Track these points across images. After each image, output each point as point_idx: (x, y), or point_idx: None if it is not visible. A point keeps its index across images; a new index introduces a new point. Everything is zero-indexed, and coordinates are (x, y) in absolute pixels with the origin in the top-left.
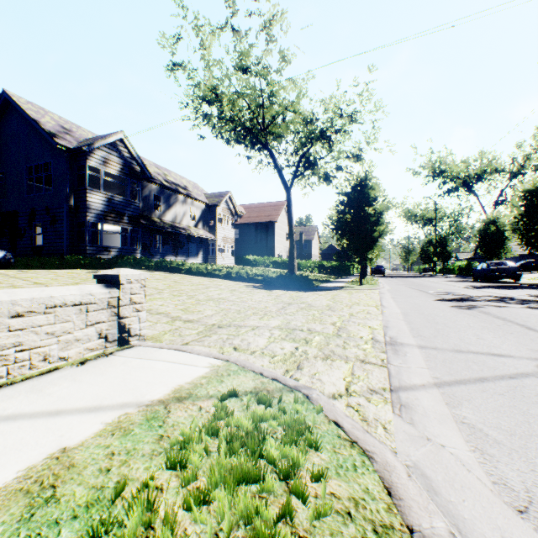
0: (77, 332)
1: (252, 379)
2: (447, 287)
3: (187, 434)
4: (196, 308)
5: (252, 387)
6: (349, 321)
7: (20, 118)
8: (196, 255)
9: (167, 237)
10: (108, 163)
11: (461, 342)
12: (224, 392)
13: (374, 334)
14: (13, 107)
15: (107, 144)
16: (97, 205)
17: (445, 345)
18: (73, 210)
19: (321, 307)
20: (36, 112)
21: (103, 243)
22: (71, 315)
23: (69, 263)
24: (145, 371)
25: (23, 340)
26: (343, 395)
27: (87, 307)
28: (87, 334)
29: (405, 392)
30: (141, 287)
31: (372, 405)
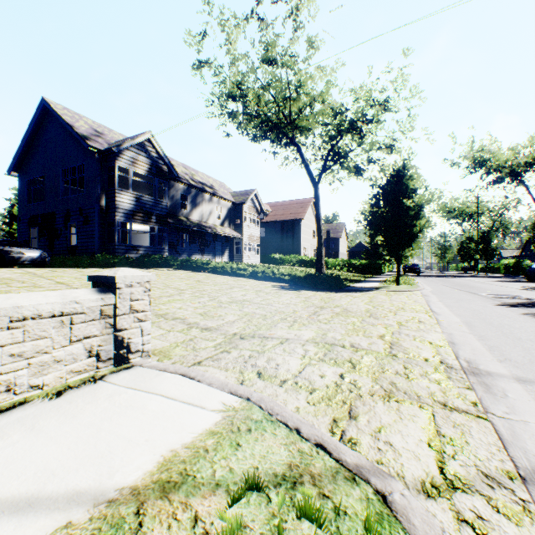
0: (57, 351)
1: (284, 443)
2: (501, 289)
3: None
4: (216, 313)
5: (285, 463)
6: (400, 333)
7: (57, 123)
8: (222, 253)
9: (194, 236)
10: (137, 163)
11: None
12: (238, 487)
13: (441, 354)
14: (51, 113)
15: (135, 144)
16: (126, 205)
17: None
18: (104, 210)
19: (360, 312)
20: (71, 117)
21: (134, 242)
22: (47, 329)
23: (99, 262)
24: (132, 416)
25: None
26: (440, 487)
27: (72, 318)
28: (70, 353)
29: None
30: (145, 291)
31: (508, 523)
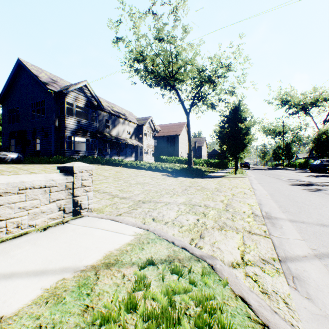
0: (43, 206)
1: (166, 247)
2: (294, 176)
3: (106, 312)
4: (128, 189)
5: (166, 255)
6: (232, 199)
7: (27, 74)
8: (130, 155)
9: (113, 145)
10: (78, 100)
11: (322, 217)
12: (143, 261)
13: (253, 209)
14: (24, 68)
15: (77, 88)
16: (71, 125)
17: (310, 220)
18: (57, 129)
19: (211, 189)
20: (36, 70)
21: (76, 148)
22: (38, 195)
23: (55, 160)
24: (87, 238)
25: (1, 213)
26: (240, 264)
27: (50, 189)
28: (50, 208)
29: (293, 263)
30: (89, 175)
31: (268, 276)
